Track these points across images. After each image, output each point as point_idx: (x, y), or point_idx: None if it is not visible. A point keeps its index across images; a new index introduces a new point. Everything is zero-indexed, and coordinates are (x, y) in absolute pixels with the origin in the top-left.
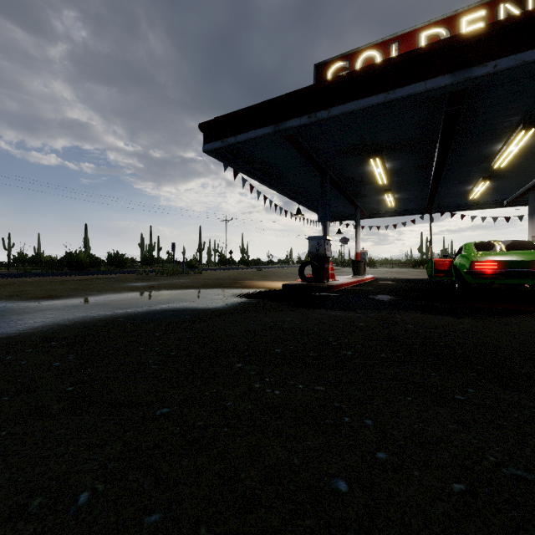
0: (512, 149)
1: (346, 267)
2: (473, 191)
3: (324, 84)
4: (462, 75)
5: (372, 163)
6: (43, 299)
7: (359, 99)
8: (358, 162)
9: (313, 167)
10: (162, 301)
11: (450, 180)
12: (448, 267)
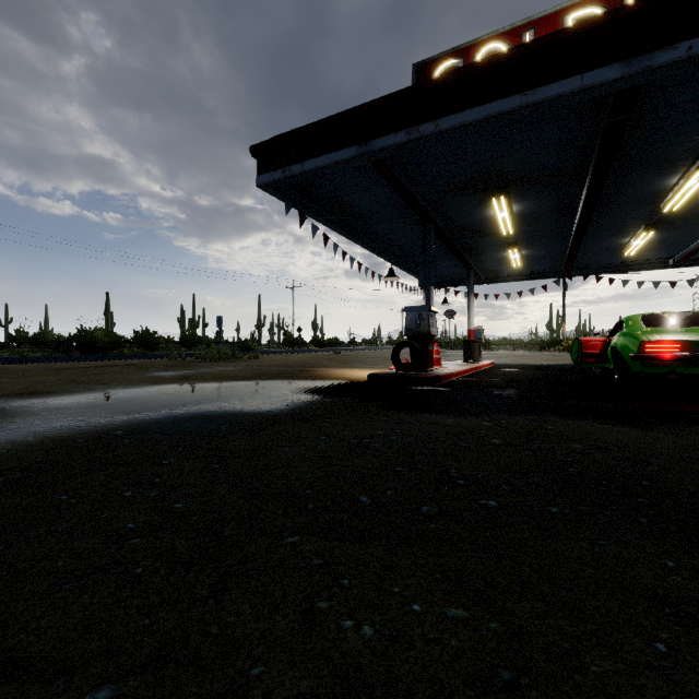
0: (693, 183)
1: (452, 349)
2: (630, 245)
3: (430, 84)
4: (638, 64)
5: (494, 204)
6: (17, 397)
7: (481, 105)
8: (474, 203)
9: (412, 210)
10: (193, 400)
11: (600, 230)
12: (600, 349)
